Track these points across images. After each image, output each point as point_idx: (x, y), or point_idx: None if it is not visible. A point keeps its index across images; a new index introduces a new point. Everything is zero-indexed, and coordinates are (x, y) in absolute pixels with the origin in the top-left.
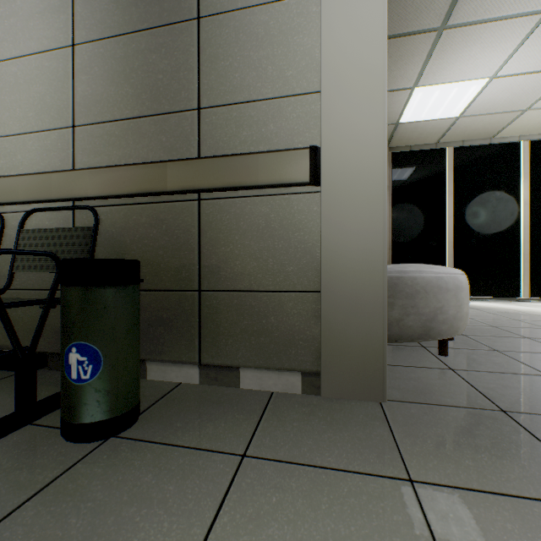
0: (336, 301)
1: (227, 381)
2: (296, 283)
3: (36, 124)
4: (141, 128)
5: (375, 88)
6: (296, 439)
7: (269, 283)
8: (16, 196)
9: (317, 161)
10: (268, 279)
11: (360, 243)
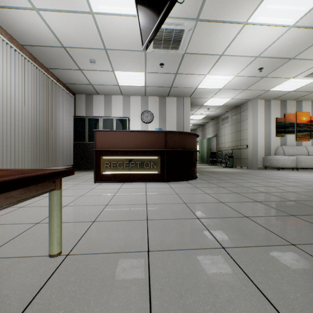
0: (248, 159)
1: (241, 167)
2: (246, 158)
3: (229, 141)
4: (236, 142)
5: (251, 139)
6: (239, 169)
7: (244, 158)
8: (227, 149)
9: (247, 146)
10: (244, 157)
11: (250, 154)
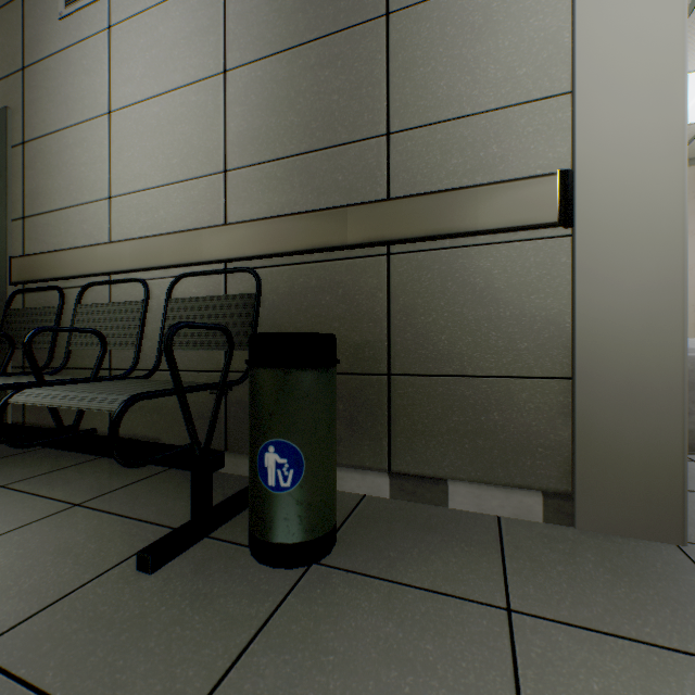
0: (599, 392)
1: (430, 497)
2: (532, 366)
3: (181, 172)
4: (310, 166)
5: (668, 76)
6: (575, 593)
7: (490, 365)
8: (160, 259)
9: (569, 192)
10: (489, 360)
11: (641, 307)
